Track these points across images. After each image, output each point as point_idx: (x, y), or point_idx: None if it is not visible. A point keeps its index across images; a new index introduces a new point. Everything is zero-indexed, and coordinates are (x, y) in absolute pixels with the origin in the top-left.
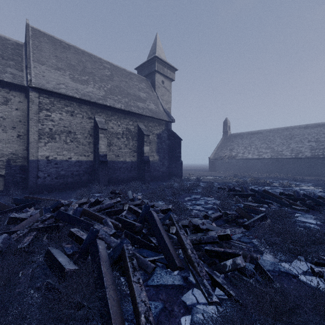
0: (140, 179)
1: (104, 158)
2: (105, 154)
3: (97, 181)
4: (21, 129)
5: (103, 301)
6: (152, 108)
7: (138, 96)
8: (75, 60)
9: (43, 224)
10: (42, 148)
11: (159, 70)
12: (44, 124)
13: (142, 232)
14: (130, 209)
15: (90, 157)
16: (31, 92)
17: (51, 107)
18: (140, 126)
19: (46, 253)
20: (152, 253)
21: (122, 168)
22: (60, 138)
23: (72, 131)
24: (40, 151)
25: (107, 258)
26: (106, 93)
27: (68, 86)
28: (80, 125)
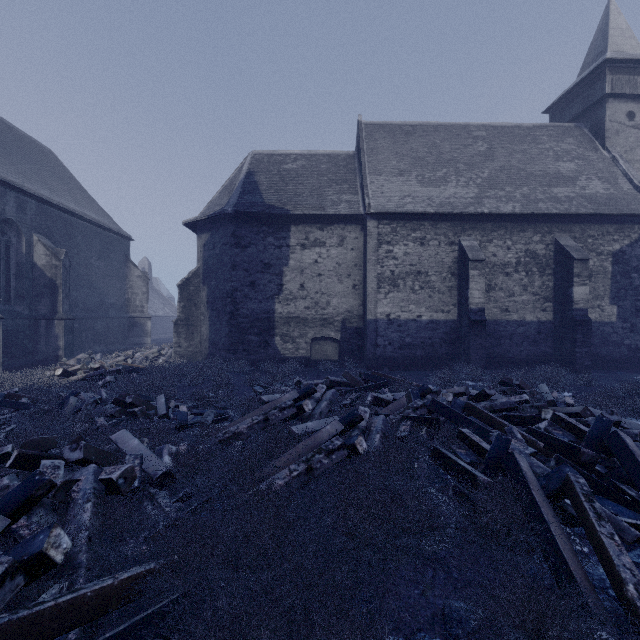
0: (561, 361)
1: (479, 316)
2: (481, 307)
3: (464, 357)
4: (356, 276)
5: (547, 538)
6: (594, 193)
7: (554, 173)
8: (423, 147)
9: (414, 414)
10: (382, 302)
11: (618, 89)
12: (384, 265)
13: (595, 470)
14: (558, 420)
15: (451, 313)
16: (369, 221)
17: (392, 238)
18: (561, 241)
19: (434, 451)
20: (629, 512)
21: (516, 336)
22: (404, 284)
23: (423, 270)
24: (379, 306)
25: (538, 485)
26: (481, 189)
27: (415, 197)
28: (435, 258)
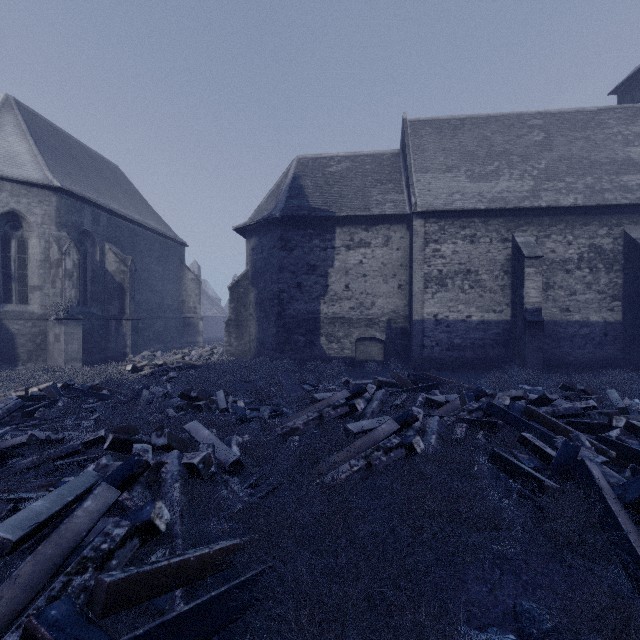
0: (632, 366)
1: (536, 316)
2: (538, 307)
3: (519, 360)
4: (402, 276)
5: (626, 548)
6: None
7: (623, 160)
8: (473, 141)
9: (470, 416)
10: (429, 302)
11: None
12: (432, 265)
13: None
14: (633, 428)
15: (503, 313)
16: (415, 220)
17: (440, 237)
18: (632, 233)
19: (493, 455)
20: None
21: (578, 338)
22: (453, 284)
23: (473, 269)
24: (426, 306)
25: (613, 494)
26: (537, 182)
27: (465, 194)
28: (486, 256)
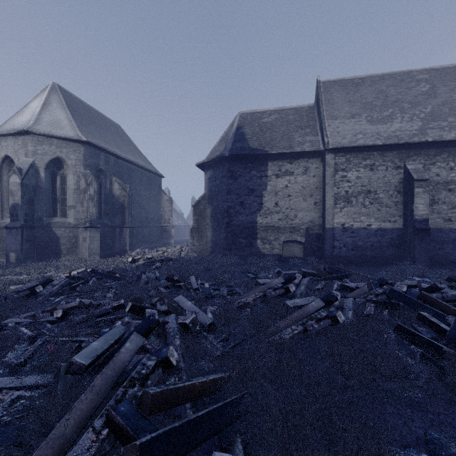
0: None
1: (424, 225)
2: (426, 218)
3: (409, 258)
4: (317, 196)
5: None
6: None
7: None
8: (371, 94)
9: (376, 298)
10: (338, 214)
11: None
12: (340, 187)
13: None
14: None
15: (397, 223)
16: (327, 154)
17: (346, 166)
18: None
19: (397, 327)
20: None
21: None
22: (356, 201)
23: (372, 190)
24: (335, 217)
25: None
26: (424, 122)
27: (366, 134)
28: (382, 180)
